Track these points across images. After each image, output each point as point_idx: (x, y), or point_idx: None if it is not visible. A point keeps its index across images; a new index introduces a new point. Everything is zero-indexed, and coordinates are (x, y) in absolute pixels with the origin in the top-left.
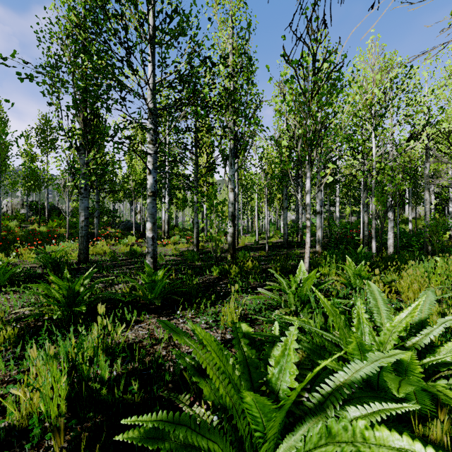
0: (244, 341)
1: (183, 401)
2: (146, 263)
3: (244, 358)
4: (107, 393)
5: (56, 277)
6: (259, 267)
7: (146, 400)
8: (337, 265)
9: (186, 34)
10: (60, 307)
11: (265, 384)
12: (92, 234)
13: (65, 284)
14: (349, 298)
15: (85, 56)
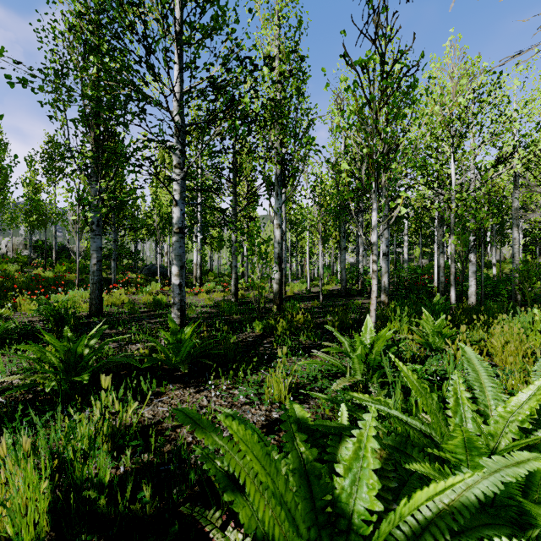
0: (300, 437)
1: (212, 521)
2: (170, 318)
3: (300, 464)
4: (108, 502)
5: (51, 336)
6: (312, 321)
7: (162, 511)
8: (410, 319)
9: (221, 28)
10: (56, 376)
11: (332, 504)
12: (108, 281)
13: (63, 346)
14: (428, 362)
15: (95, 58)
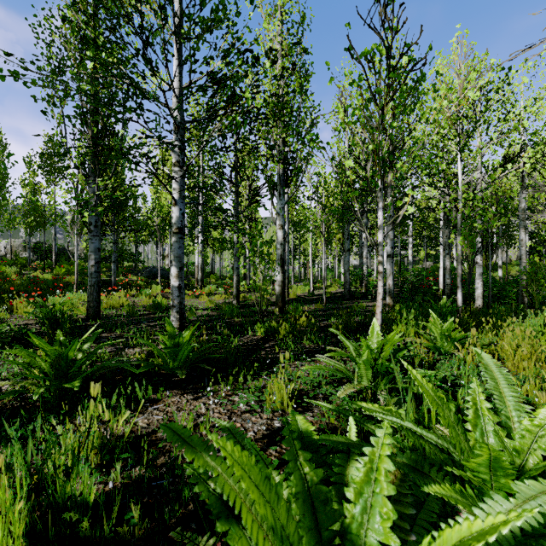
0: (304, 456)
1: None
2: (168, 321)
3: (304, 487)
4: (93, 524)
5: (40, 340)
6: (316, 324)
7: (152, 533)
8: (416, 322)
9: (222, 20)
10: (46, 382)
11: (341, 535)
12: (108, 283)
13: (54, 351)
14: (437, 367)
15: (91, 51)
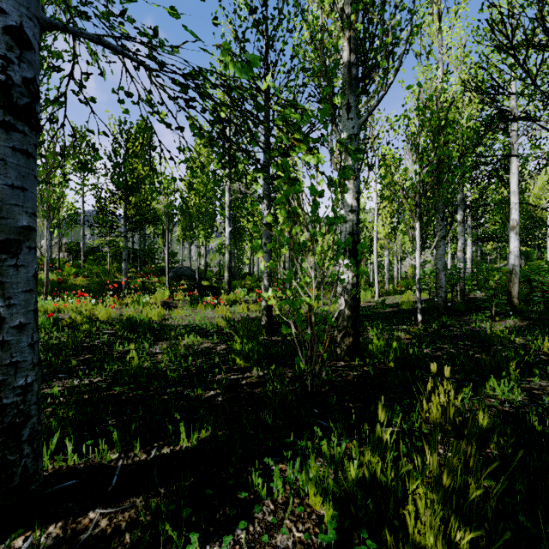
0: None
1: None
2: None
3: None
4: None
5: None
6: (485, 428)
7: None
8: None
9: None
10: None
11: None
12: (120, 286)
13: None
14: None
15: None
